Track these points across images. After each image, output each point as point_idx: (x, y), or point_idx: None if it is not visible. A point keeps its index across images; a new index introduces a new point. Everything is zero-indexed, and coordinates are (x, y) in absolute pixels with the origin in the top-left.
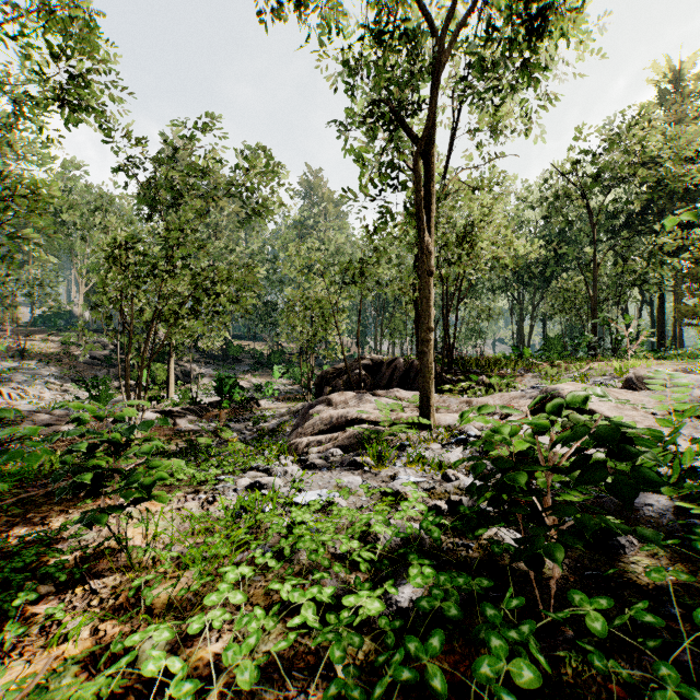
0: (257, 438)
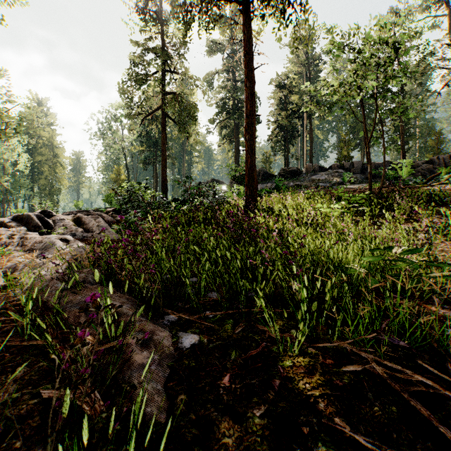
0: None
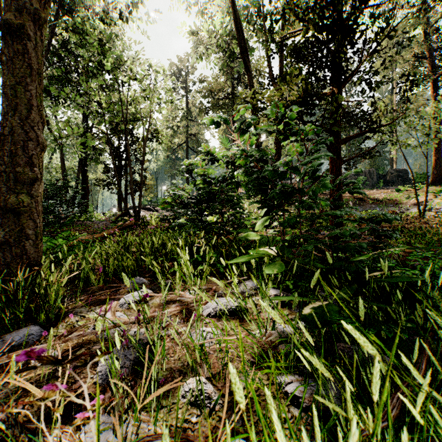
0: None
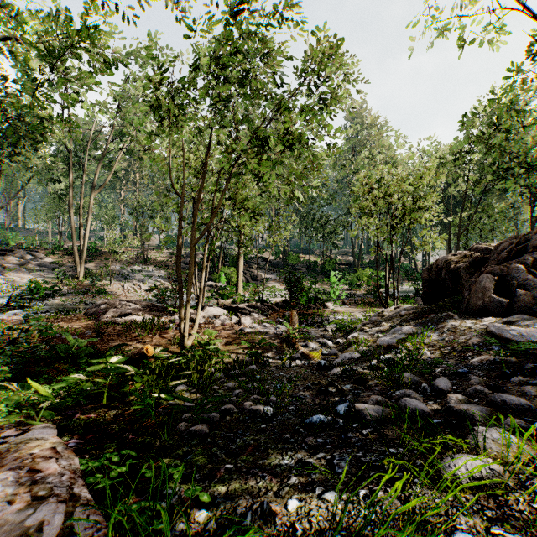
0: (362, 360)
